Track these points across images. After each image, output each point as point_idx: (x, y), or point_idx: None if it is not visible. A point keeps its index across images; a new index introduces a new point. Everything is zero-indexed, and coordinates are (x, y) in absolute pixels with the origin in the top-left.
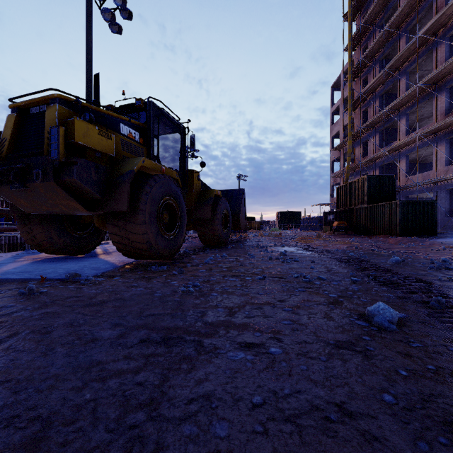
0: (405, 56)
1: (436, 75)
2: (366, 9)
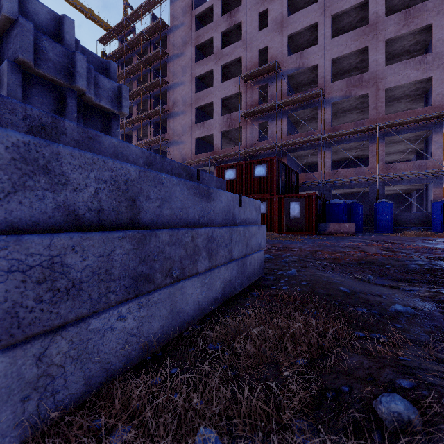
0: (136, 120)
1: (149, 141)
2: None
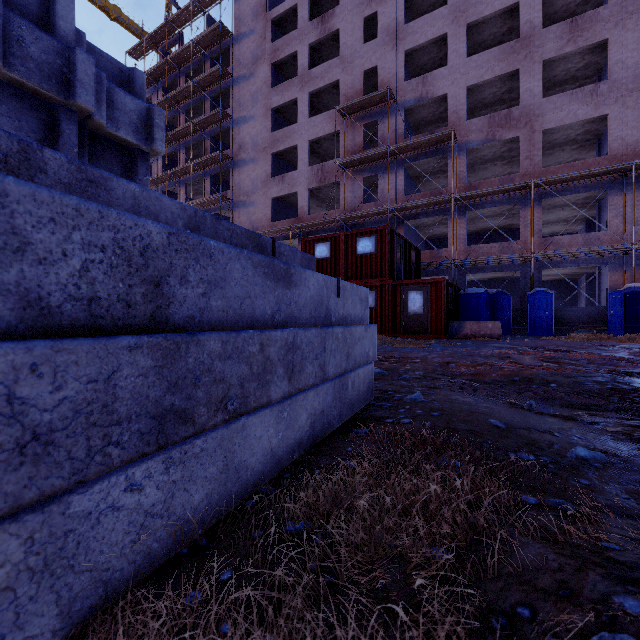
0: (184, 171)
1: (204, 202)
2: (151, 93)
